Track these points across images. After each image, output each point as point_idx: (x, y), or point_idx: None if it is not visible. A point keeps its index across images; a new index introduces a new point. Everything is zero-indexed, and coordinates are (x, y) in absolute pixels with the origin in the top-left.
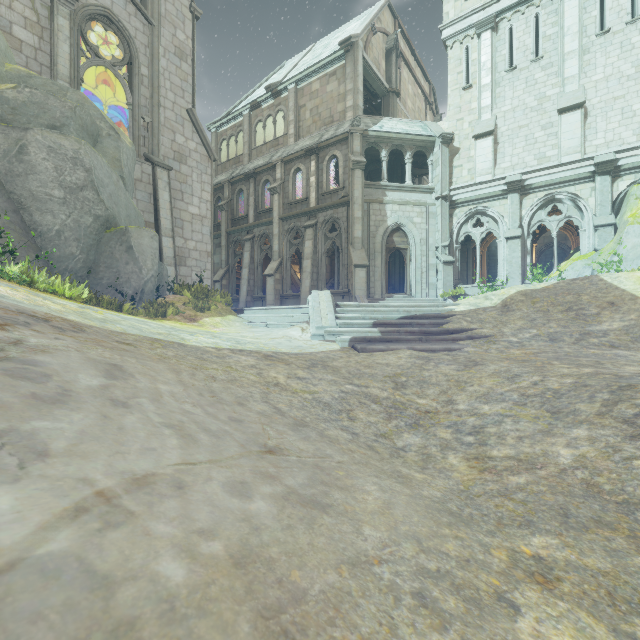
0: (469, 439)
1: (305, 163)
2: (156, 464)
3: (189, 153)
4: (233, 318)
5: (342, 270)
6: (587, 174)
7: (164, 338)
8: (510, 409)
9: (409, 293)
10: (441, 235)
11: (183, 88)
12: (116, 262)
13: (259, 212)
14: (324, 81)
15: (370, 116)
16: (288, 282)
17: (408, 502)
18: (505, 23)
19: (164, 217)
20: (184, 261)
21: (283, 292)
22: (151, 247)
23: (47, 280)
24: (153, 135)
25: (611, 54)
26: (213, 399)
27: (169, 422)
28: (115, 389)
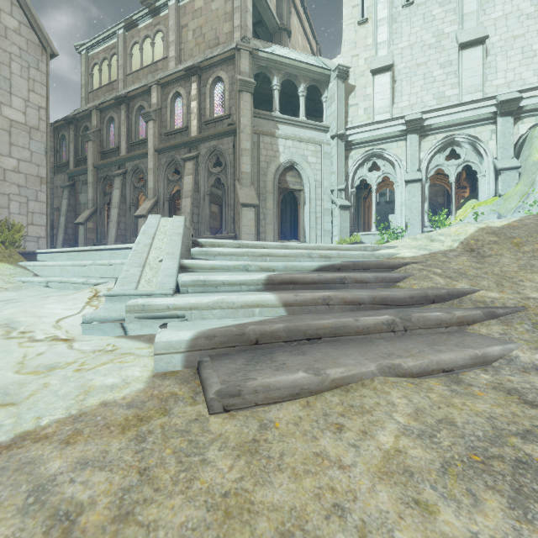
0: None
1: (185, 86)
2: None
3: (4, 32)
4: None
5: (228, 211)
6: (489, 115)
7: None
8: None
9: (303, 240)
10: (337, 177)
11: None
12: None
13: (132, 143)
14: None
15: (260, 40)
16: None
17: None
18: None
19: None
20: None
21: None
22: None
23: None
24: None
25: None
26: None
27: None
28: None
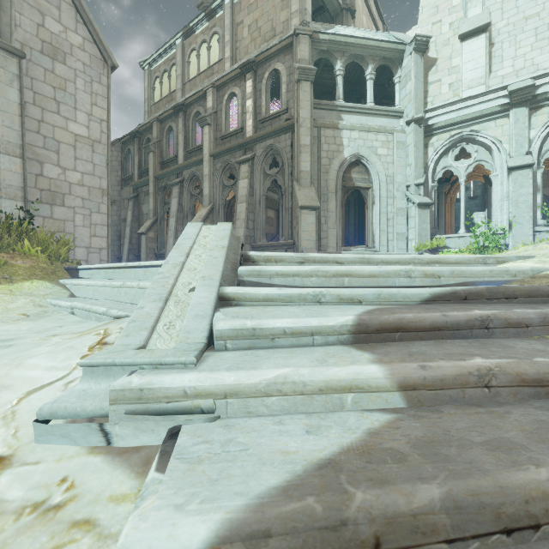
0: None
1: (240, 85)
2: None
3: (70, 49)
4: (33, 287)
5: (285, 215)
6: None
7: None
8: None
9: (372, 245)
10: (414, 170)
11: None
12: None
13: (189, 151)
14: None
15: (321, 23)
16: None
17: None
18: None
19: (6, 125)
20: (61, 199)
21: None
22: None
23: None
24: (0, 8)
25: None
26: None
27: None
28: None
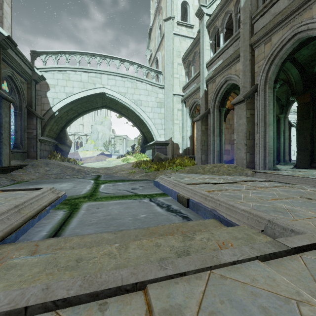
0: None
1: None
2: None
3: None
4: None
5: None
6: (83, 135)
7: None
8: None
9: None
10: None
11: None
12: None
13: None
14: None
15: None
16: None
17: None
18: None
19: None
20: None
21: None
22: None
23: None
24: None
25: (87, 118)
26: None
27: None
28: None
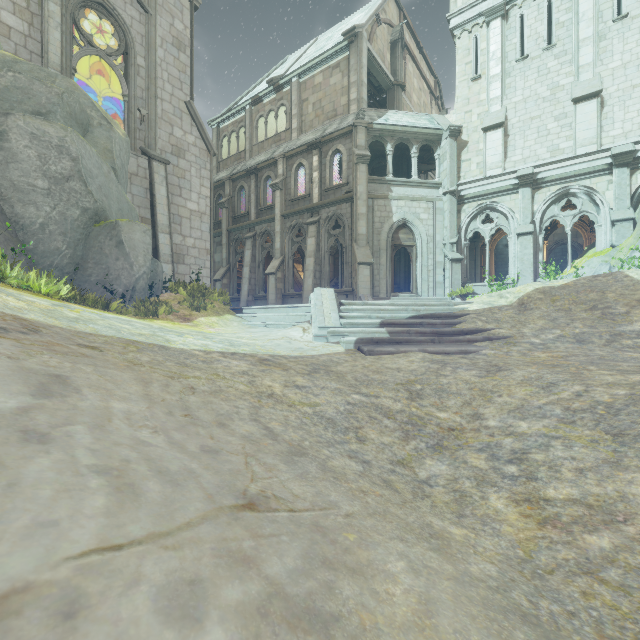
0: (511, 470)
1: (308, 158)
2: (43, 559)
3: (187, 147)
4: (231, 318)
5: (346, 268)
6: (604, 166)
7: (144, 340)
8: (555, 428)
9: (415, 292)
10: (449, 232)
11: (181, 80)
12: (105, 258)
13: (260, 209)
14: (327, 74)
15: (375, 109)
16: (290, 281)
17: (455, 596)
18: (516, 10)
19: (161, 213)
20: (182, 259)
21: (285, 291)
22: (143, 242)
23: (20, 275)
24: (150, 128)
25: (629, 40)
26: (185, 419)
27: (105, 463)
28: (39, 413)
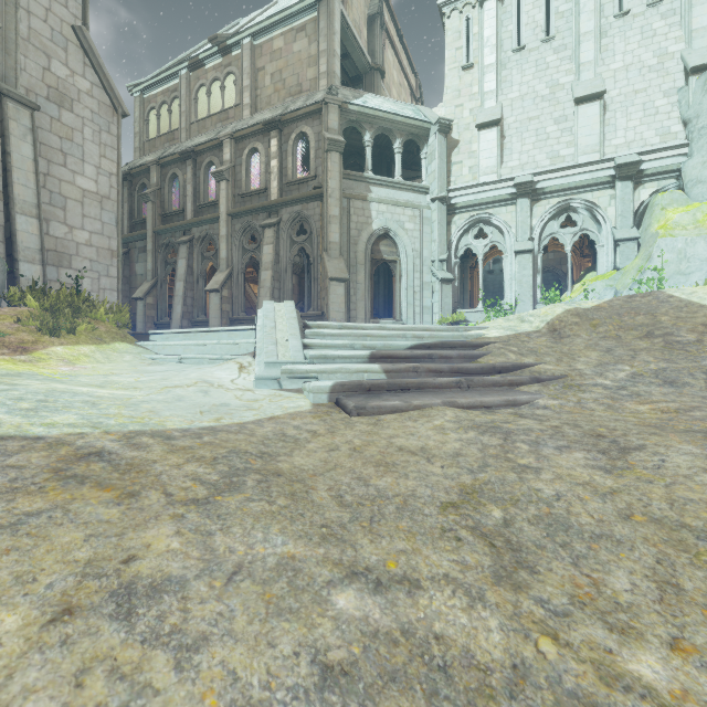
0: None
1: (264, 142)
2: None
3: (77, 95)
4: (124, 347)
5: (314, 286)
6: (607, 178)
7: None
8: None
9: (399, 318)
10: (438, 246)
11: None
12: None
13: (200, 206)
14: (290, 37)
15: (350, 88)
16: (240, 301)
17: None
18: None
19: (21, 183)
20: (68, 260)
21: (233, 315)
22: None
23: None
24: (5, 50)
25: (631, 40)
26: None
27: None
28: None
